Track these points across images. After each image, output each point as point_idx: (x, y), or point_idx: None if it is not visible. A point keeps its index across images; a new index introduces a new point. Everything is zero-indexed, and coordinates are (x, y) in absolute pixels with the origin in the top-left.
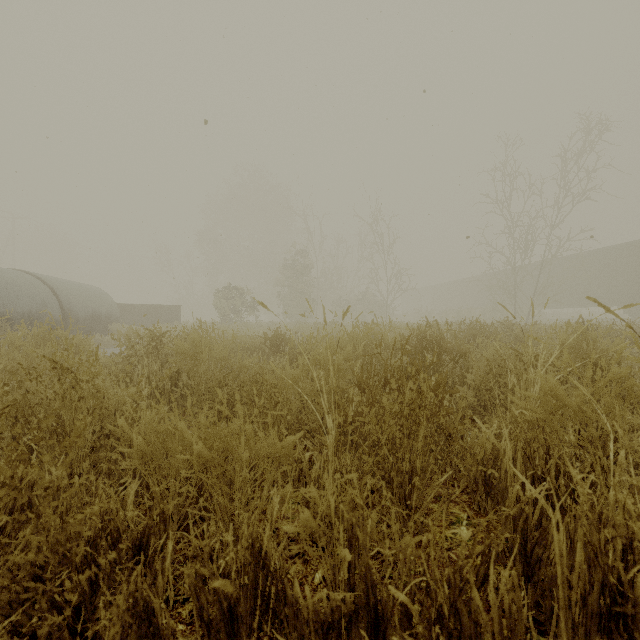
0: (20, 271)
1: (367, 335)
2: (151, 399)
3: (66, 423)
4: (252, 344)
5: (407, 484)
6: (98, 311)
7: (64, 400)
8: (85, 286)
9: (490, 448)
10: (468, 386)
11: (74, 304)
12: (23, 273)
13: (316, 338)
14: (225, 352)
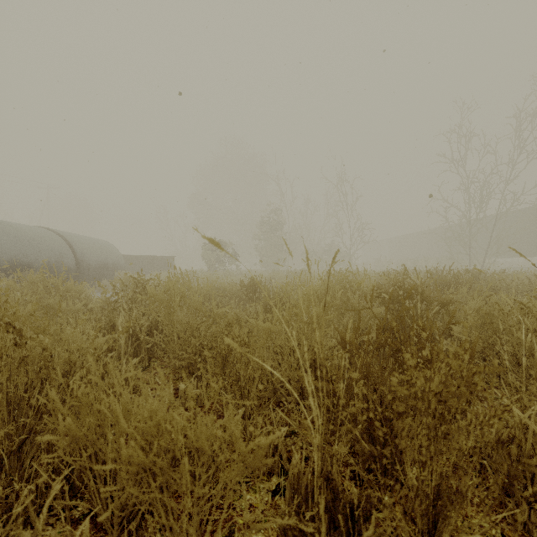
0: (43, 228)
1: (343, 283)
2: (129, 345)
3: (5, 387)
4: (230, 290)
5: (431, 507)
6: (106, 261)
7: (0, 361)
8: (96, 240)
9: (530, 440)
10: (454, 339)
11: (86, 255)
12: (45, 229)
13: (292, 288)
14: (199, 300)
